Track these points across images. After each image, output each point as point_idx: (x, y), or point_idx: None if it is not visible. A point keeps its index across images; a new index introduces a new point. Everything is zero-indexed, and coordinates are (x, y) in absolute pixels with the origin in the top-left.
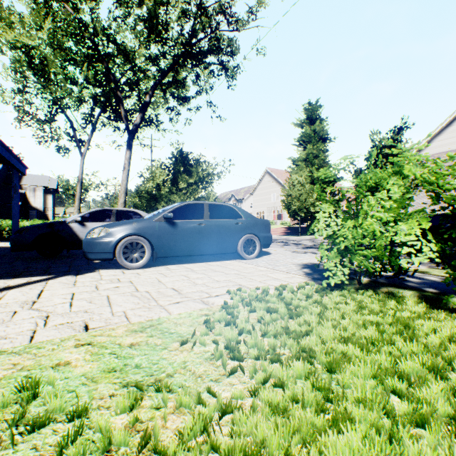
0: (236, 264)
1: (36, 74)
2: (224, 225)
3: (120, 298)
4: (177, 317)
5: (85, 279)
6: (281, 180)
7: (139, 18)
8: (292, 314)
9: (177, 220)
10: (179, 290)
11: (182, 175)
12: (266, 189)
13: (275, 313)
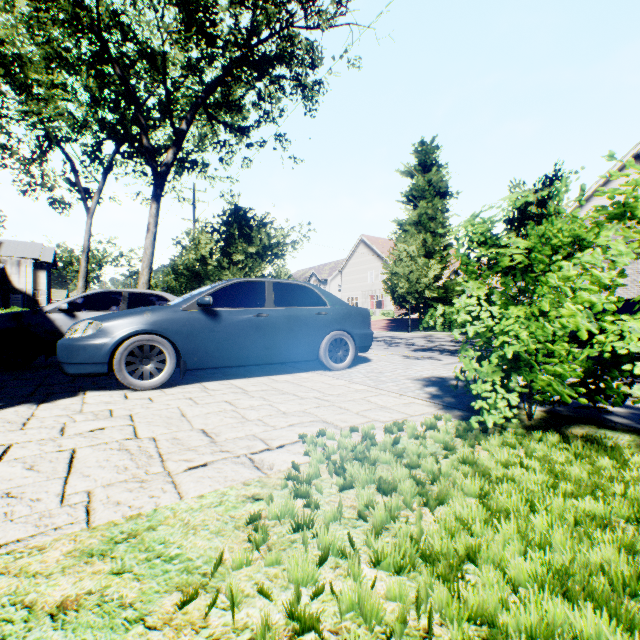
0: (318, 379)
1: (8, 82)
2: (298, 316)
3: (95, 457)
4: (193, 506)
5: (50, 412)
6: (382, 253)
7: (170, 1)
8: (427, 497)
9: (221, 308)
10: (214, 434)
11: (238, 242)
12: (361, 265)
13: (394, 497)
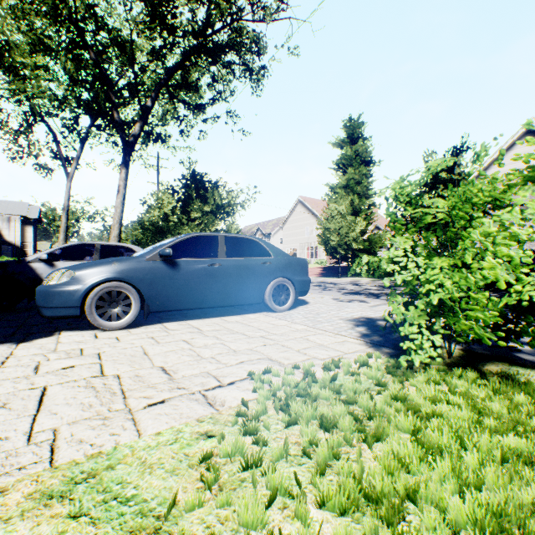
0: (263, 320)
1: None
2: (247, 266)
3: (64, 394)
4: (150, 444)
5: (27, 351)
6: (316, 211)
7: None
8: (366, 434)
9: (180, 259)
10: (172, 371)
11: (195, 202)
12: (299, 221)
13: (335, 434)
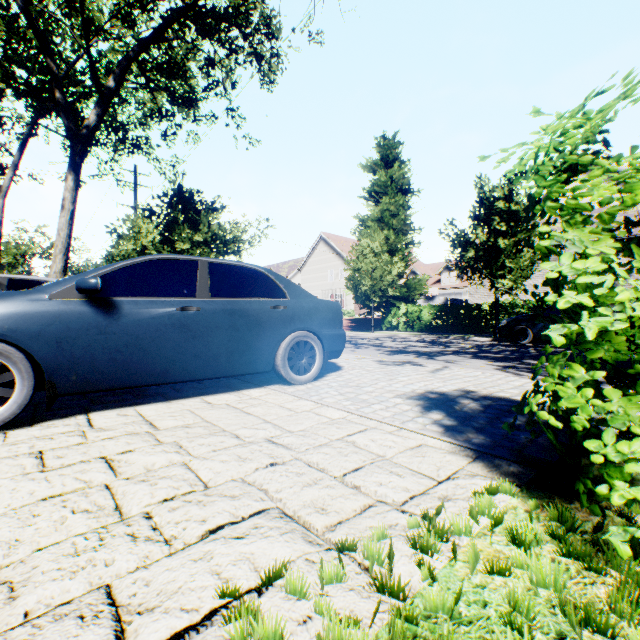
0: (273, 401)
1: None
2: (246, 311)
3: None
4: None
5: None
6: (343, 251)
7: None
8: None
9: (122, 297)
10: None
11: (181, 227)
12: (321, 263)
13: None
